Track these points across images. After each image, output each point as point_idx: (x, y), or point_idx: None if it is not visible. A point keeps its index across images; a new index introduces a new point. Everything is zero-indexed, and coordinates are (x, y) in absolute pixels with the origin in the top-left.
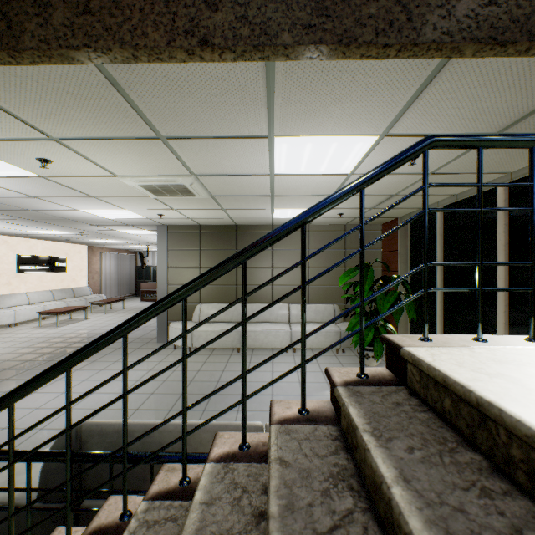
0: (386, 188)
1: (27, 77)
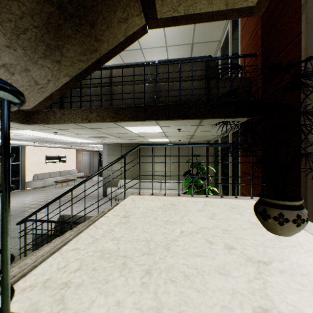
0: (185, 37)
1: None
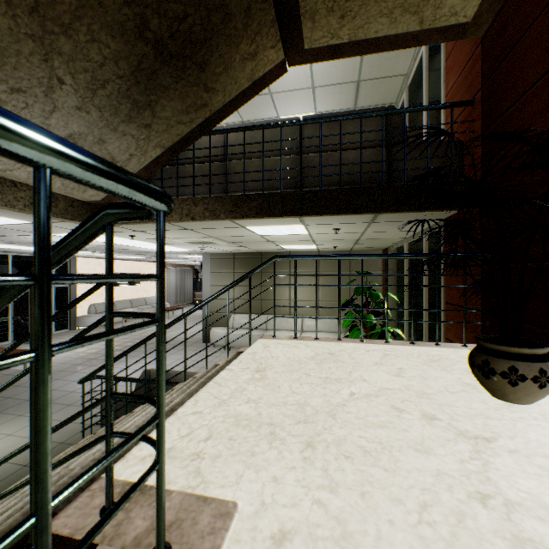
0: (346, 71)
1: None
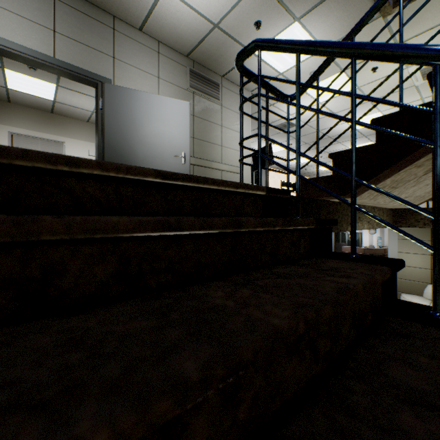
0: None
1: (423, 1)
